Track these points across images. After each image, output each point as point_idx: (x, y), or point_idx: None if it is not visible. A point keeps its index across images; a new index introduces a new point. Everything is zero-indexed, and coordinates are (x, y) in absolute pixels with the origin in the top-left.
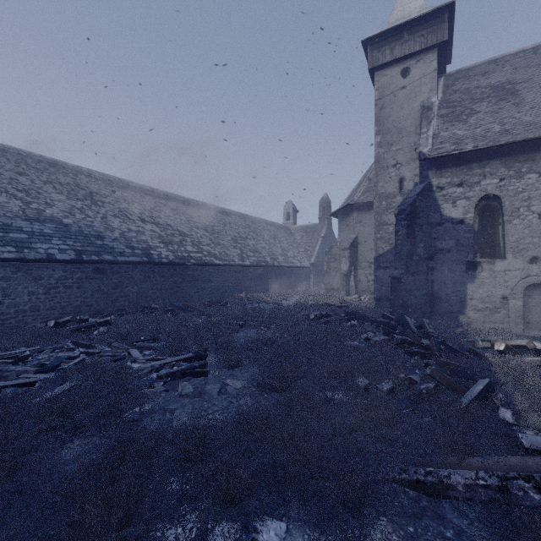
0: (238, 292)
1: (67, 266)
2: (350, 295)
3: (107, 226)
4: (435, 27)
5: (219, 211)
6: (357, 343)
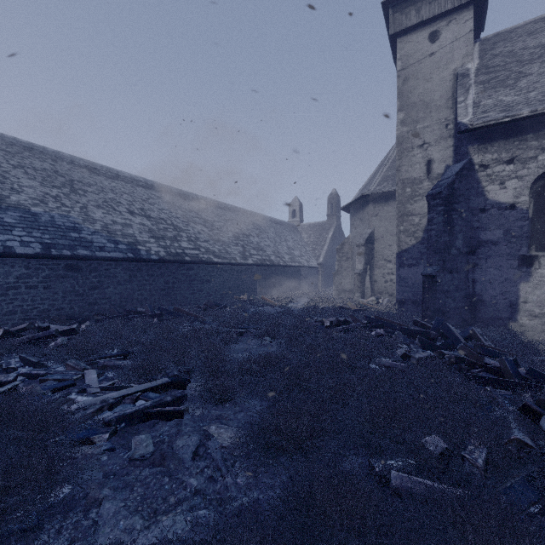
0: (240, 294)
1: (30, 262)
2: (365, 297)
3: (87, 217)
4: None
5: (220, 206)
6: (392, 362)
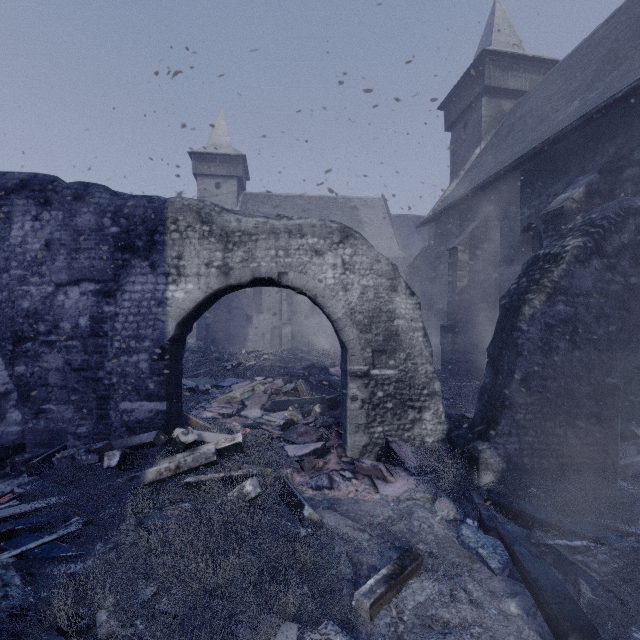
0: None
1: None
2: None
3: None
4: (236, 165)
5: None
6: None
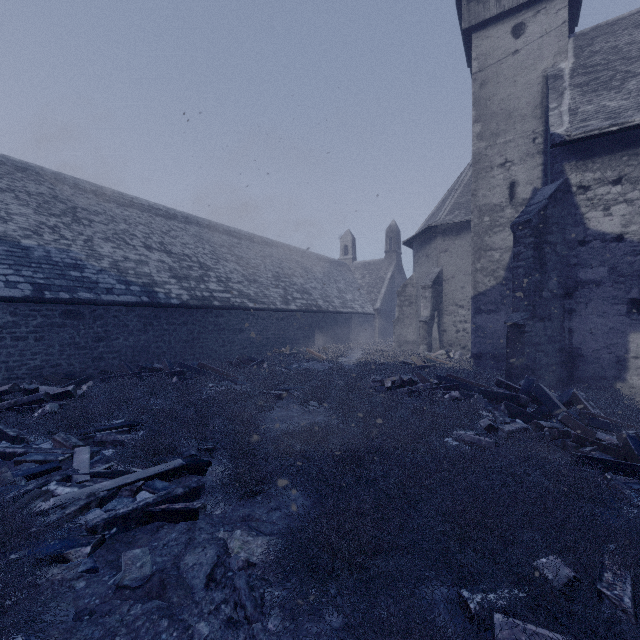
0: (281, 346)
1: (18, 307)
2: (432, 350)
3: (92, 252)
4: None
5: (257, 241)
6: (475, 436)
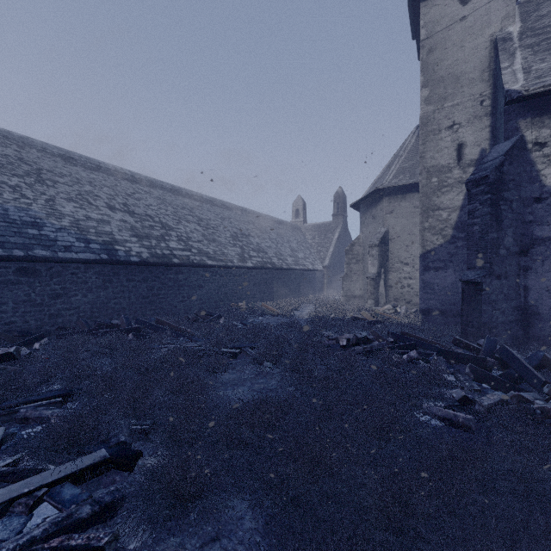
0: (238, 301)
1: None
2: (379, 305)
3: (53, 211)
4: None
5: (217, 204)
6: (449, 410)
